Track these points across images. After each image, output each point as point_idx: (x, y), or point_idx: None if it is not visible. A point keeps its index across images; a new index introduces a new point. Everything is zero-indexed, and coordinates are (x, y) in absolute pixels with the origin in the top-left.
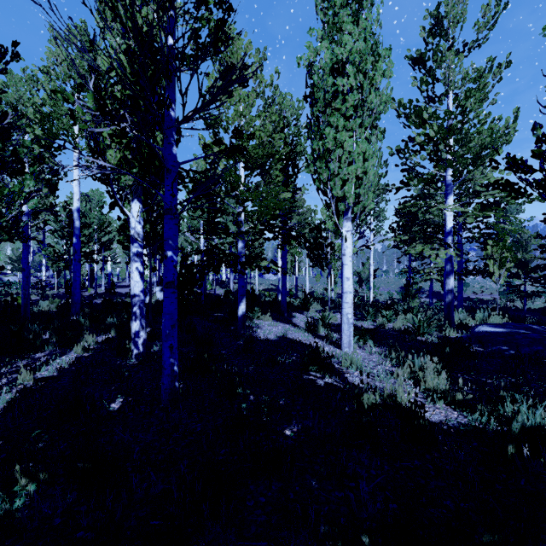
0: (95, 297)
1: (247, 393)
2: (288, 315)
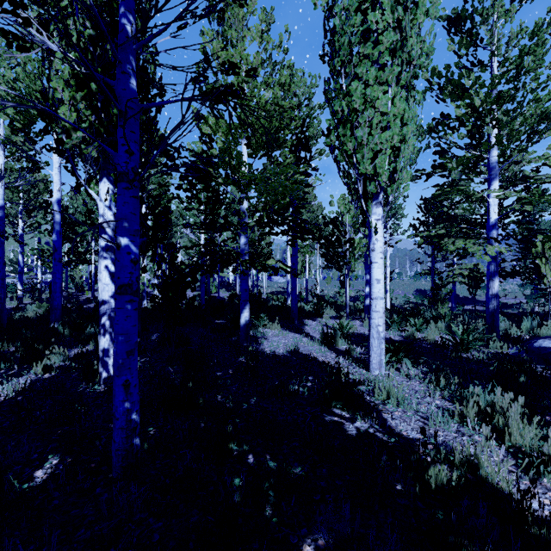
0: (90, 300)
1: (244, 451)
2: (299, 322)
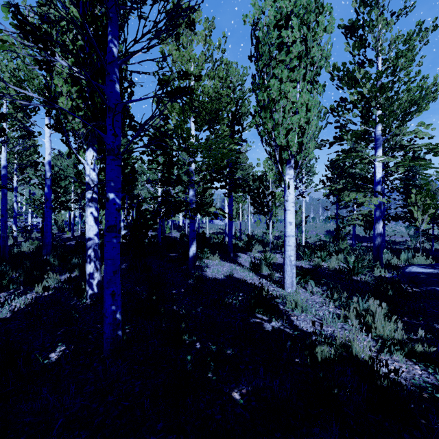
0: (70, 239)
1: (194, 340)
2: (234, 255)
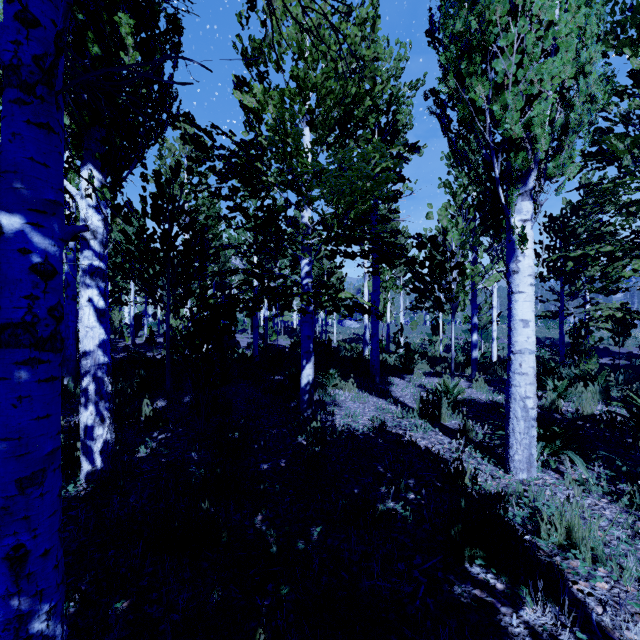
0: (127, 349)
1: None
2: (382, 380)
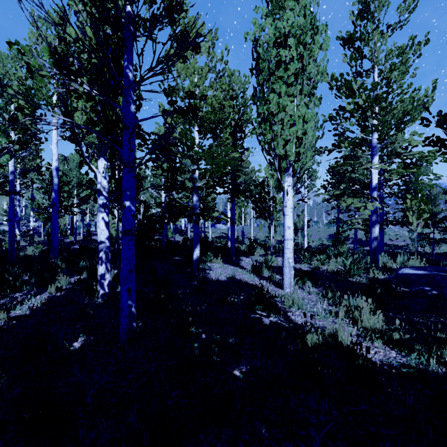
0: (74, 243)
1: (200, 332)
2: (236, 258)
